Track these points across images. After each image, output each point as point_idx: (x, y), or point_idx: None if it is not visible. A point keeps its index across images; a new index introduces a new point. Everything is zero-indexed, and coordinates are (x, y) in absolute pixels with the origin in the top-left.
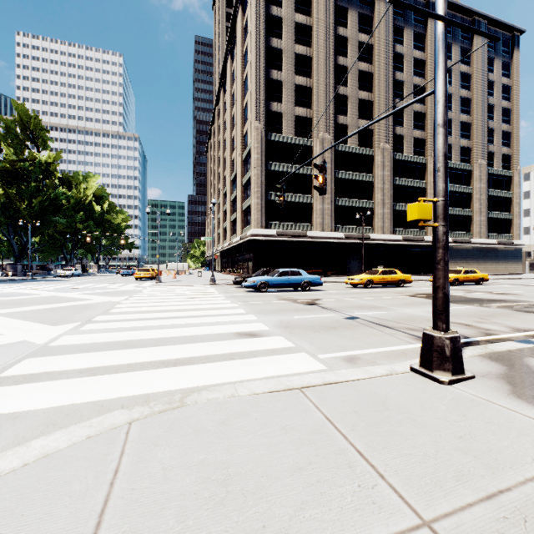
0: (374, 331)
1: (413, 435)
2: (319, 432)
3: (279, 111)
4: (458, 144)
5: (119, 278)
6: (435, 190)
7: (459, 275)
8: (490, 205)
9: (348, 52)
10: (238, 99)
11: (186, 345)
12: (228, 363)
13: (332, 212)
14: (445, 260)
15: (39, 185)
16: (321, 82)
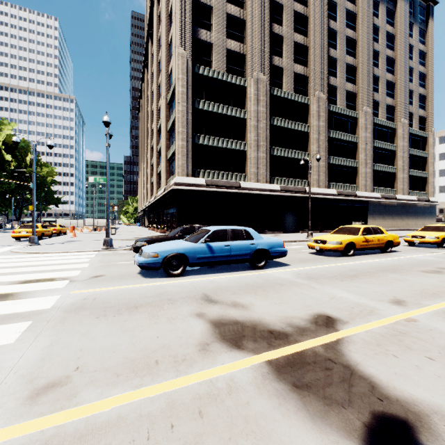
0: None
1: None
2: None
3: (208, 41)
4: (384, 102)
5: (10, 236)
6: None
7: None
8: (409, 164)
9: None
10: (162, 36)
11: None
12: None
13: (267, 161)
14: None
15: None
16: (256, 15)
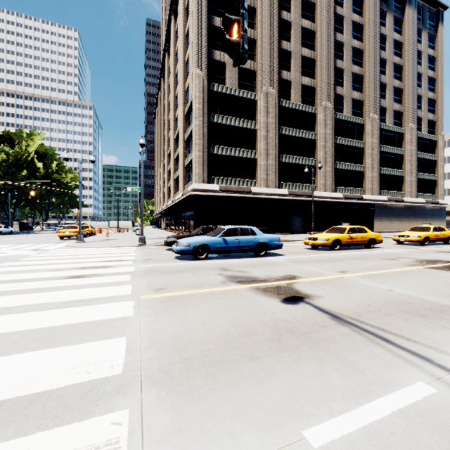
0: None
1: None
2: None
3: (222, 60)
4: (392, 108)
5: (49, 236)
6: None
7: (429, 233)
8: (418, 167)
9: (291, 7)
10: (180, 54)
11: None
12: None
13: (276, 168)
14: None
15: None
16: (265, 34)
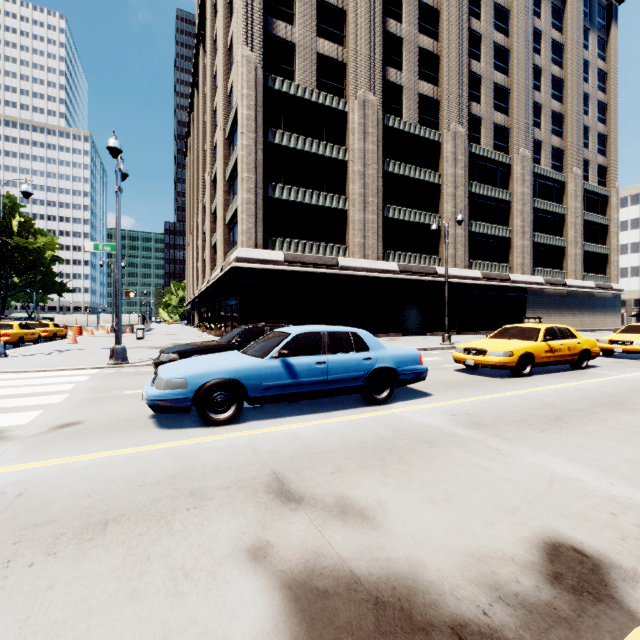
0: None
1: None
2: None
3: (288, 39)
4: (549, 143)
5: None
6: None
7: None
8: (584, 234)
9: None
10: (219, 35)
11: None
12: None
13: (379, 227)
14: None
15: None
16: (362, 3)
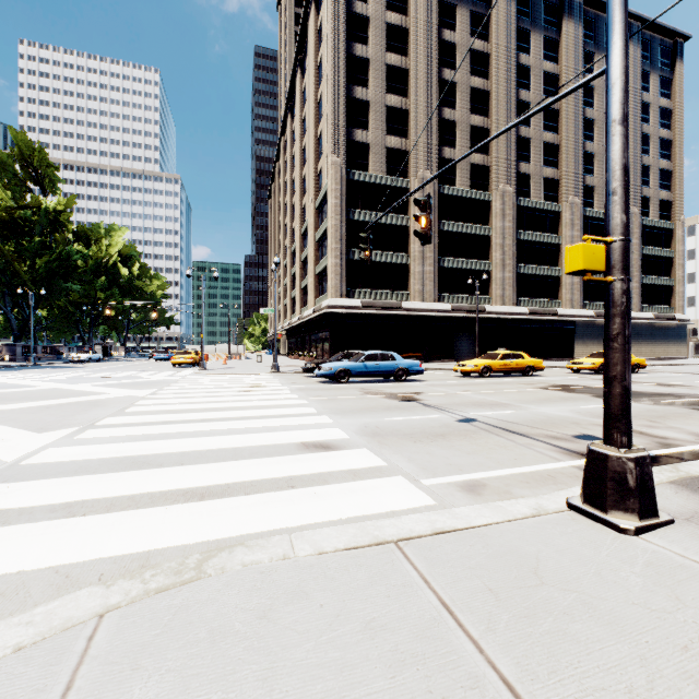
0: (501, 441)
1: (598, 641)
2: (432, 635)
3: (364, 141)
4: (602, 187)
5: (152, 364)
6: (609, 225)
7: None
8: (644, 267)
9: (456, 63)
10: (310, 126)
11: (225, 463)
12: (284, 494)
13: (435, 276)
14: (625, 335)
15: (46, 240)
16: (421, 102)
